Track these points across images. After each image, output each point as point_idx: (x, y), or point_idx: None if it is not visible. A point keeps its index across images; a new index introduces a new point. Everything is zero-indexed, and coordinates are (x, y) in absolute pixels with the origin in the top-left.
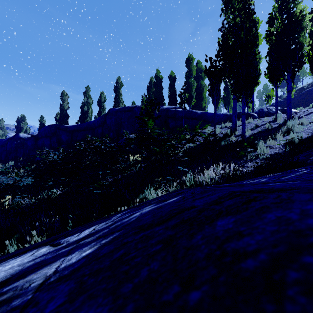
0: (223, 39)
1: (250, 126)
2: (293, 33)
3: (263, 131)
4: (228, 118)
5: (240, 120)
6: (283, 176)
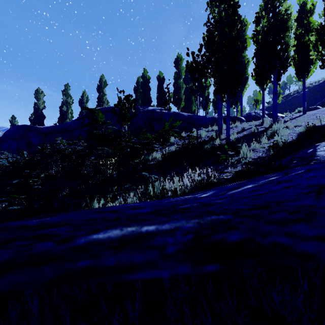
0: (208, 35)
1: (237, 129)
2: (279, 33)
3: (249, 134)
4: (216, 121)
5: None
6: (236, 188)
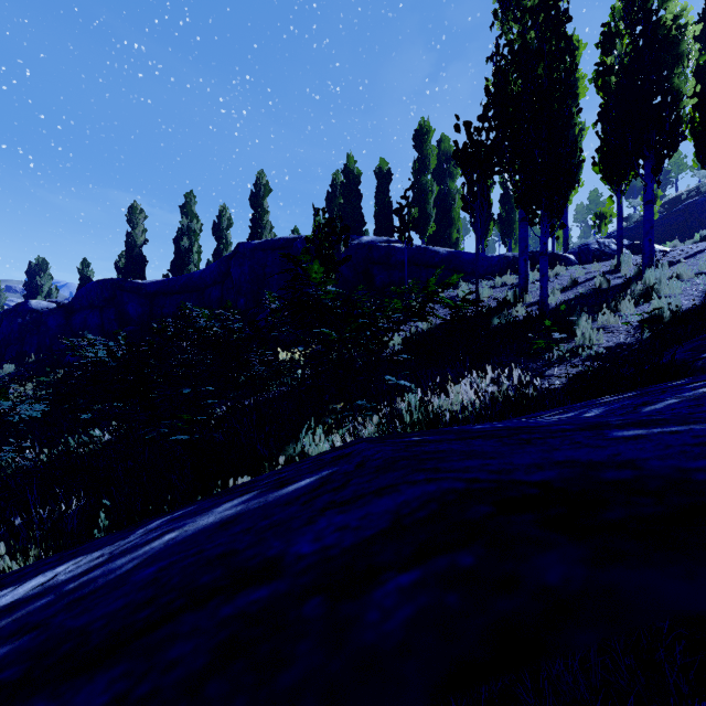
0: (497, 82)
1: (560, 283)
2: (658, 69)
3: (590, 294)
4: (510, 265)
5: (536, 269)
6: (646, 403)
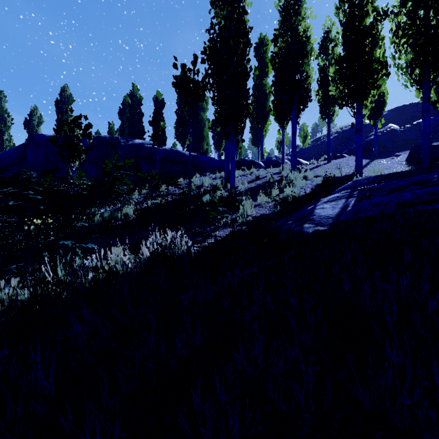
0: (211, 46)
1: (251, 177)
2: (297, 58)
3: (263, 184)
4: None
5: (241, 169)
6: None
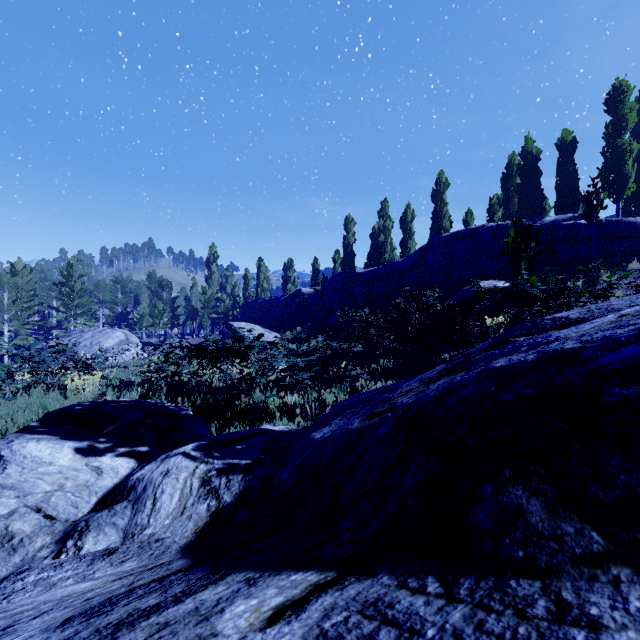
0: None
1: None
2: None
3: None
4: None
5: None
6: None
